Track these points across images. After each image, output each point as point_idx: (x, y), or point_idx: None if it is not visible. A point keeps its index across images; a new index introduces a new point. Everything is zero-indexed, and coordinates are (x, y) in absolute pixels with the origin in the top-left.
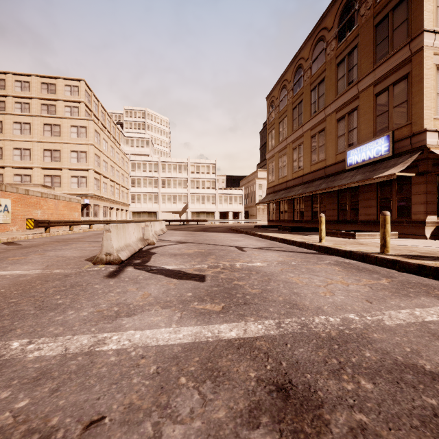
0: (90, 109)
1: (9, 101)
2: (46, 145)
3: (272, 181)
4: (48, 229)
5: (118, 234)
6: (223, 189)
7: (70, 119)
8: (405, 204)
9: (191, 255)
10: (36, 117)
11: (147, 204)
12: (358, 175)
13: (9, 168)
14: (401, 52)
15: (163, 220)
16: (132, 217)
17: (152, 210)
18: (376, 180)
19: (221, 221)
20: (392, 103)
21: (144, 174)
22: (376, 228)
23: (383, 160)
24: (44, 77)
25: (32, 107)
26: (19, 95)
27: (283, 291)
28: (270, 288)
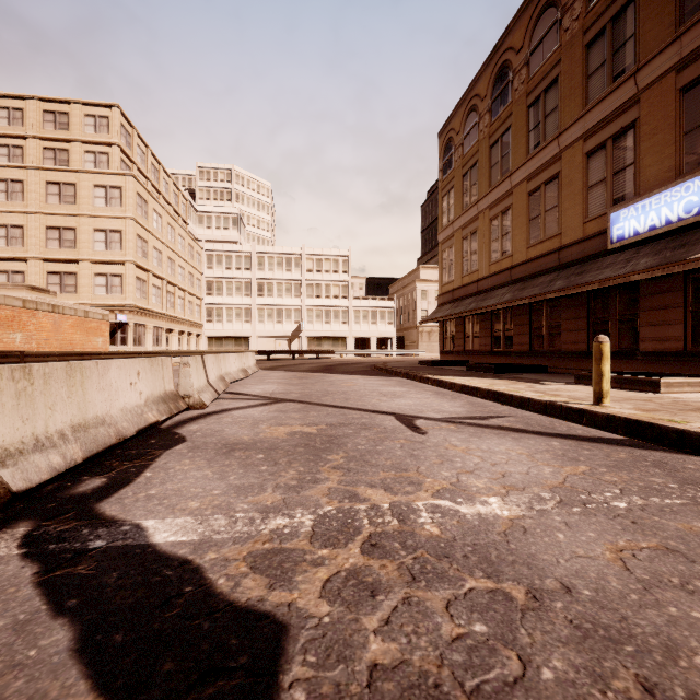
0: (130, 158)
1: None
2: (52, 219)
3: (450, 281)
4: None
5: (30, 395)
6: (361, 299)
7: (94, 173)
8: None
9: (276, 450)
10: (32, 170)
11: (232, 323)
12: (642, 257)
13: None
14: None
15: (258, 351)
16: (208, 345)
17: (242, 334)
18: (699, 263)
19: (357, 353)
20: None
21: (228, 274)
22: (682, 368)
23: None
24: (49, 100)
25: (28, 153)
26: (5, 131)
27: None
28: None
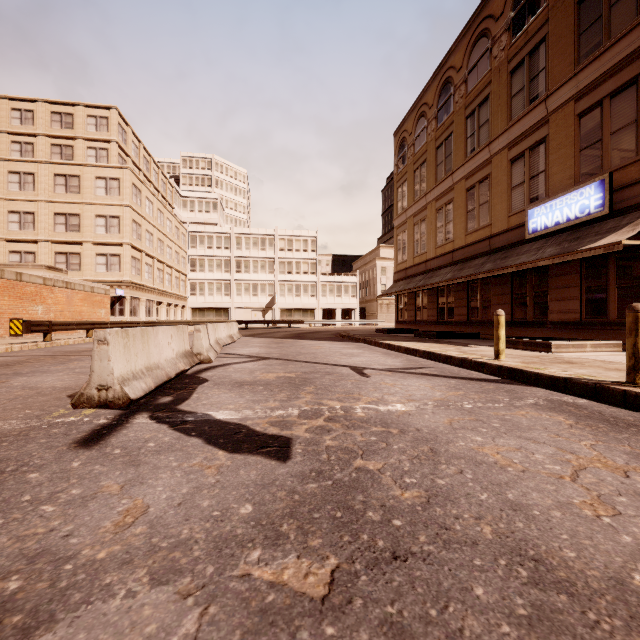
0: (126, 152)
1: (2, 140)
2: (59, 206)
3: (403, 261)
4: (49, 335)
5: (128, 347)
6: (327, 275)
7: (95, 166)
8: (633, 293)
9: (271, 385)
10: (42, 164)
11: (213, 296)
12: (549, 247)
13: (1, 242)
14: (626, 40)
15: (237, 321)
16: (192, 316)
17: (222, 306)
18: (584, 254)
19: (324, 323)
20: (609, 127)
21: (209, 252)
22: (579, 334)
23: (593, 222)
24: (56, 103)
25: (37, 149)
26: (18, 130)
27: (482, 499)
28: (445, 485)
